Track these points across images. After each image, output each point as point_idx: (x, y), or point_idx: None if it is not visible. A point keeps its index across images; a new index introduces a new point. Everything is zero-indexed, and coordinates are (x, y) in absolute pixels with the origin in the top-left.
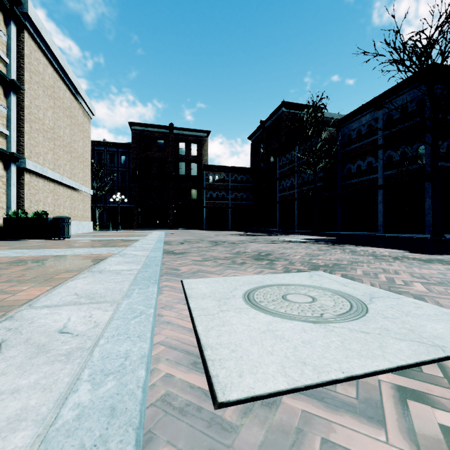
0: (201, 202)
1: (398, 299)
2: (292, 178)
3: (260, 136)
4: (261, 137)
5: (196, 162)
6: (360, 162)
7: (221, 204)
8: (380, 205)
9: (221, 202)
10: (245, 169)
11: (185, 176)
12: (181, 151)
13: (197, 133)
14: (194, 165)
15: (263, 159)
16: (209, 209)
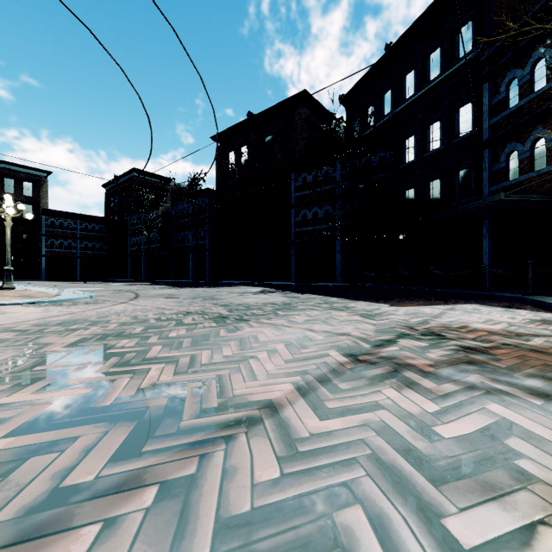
0: (38, 249)
1: (100, 288)
2: (141, 237)
3: (115, 188)
4: (116, 190)
5: (31, 203)
6: (183, 233)
7: (66, 253)
8: (191, 263)
9: (66, 251)
10: (97, 218)
11: (15, 218)
12: (8, 188)
13: (33, 172)
14: (28, 207)
15: (118, 212)
16: (50, 258)
